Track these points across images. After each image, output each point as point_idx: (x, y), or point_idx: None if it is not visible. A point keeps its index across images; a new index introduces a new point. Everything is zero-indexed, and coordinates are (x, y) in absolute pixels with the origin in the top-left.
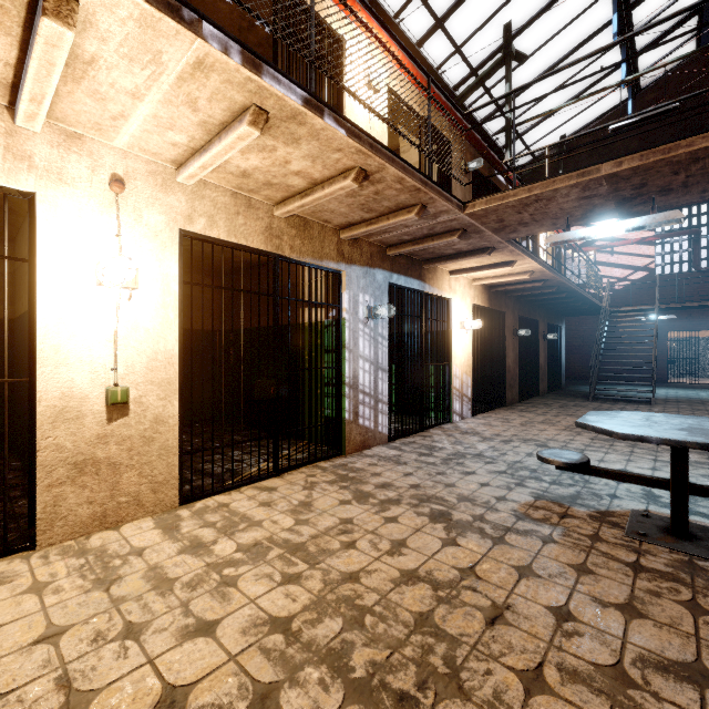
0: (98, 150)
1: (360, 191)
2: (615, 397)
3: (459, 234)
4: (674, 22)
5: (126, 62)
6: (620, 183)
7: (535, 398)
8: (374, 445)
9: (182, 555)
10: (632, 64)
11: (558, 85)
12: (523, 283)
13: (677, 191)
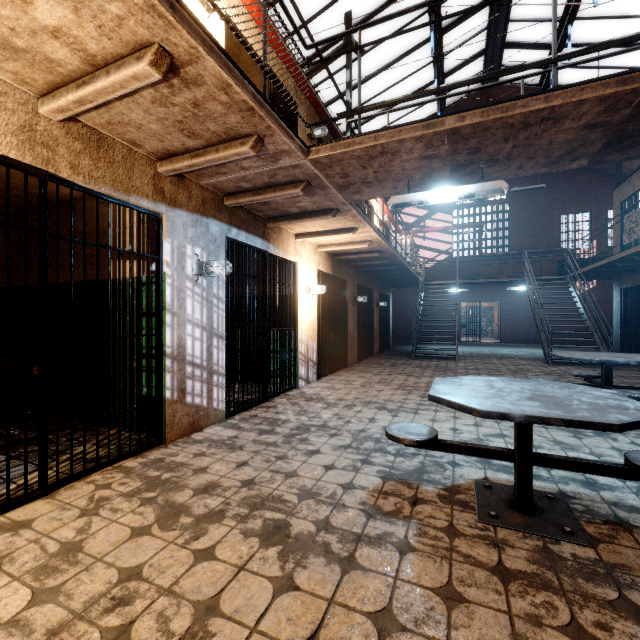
0: None
1: (171, 95)
2: (431, 355)
3: (303, 186)
4: (469, 56)
5: None
6: (460, 143)
7: (371, 358)
8: (208, 425)
9: None
10: (441, 83)
11: (388, 87)
12: (362, 252)
13: (501, 163)
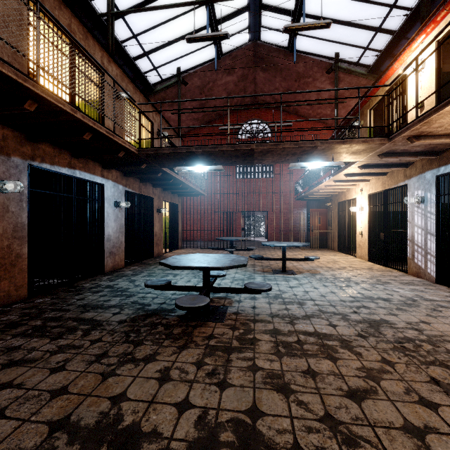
0: (360, 185)
1: (358, 172)
2: None
3: (379, 158)
4: None
5: (333, 184)
6: (303, 160)
7: None
8: (425, 279)
9: (341, 260)
10: None
11: None
12: None
13: (290, 153)
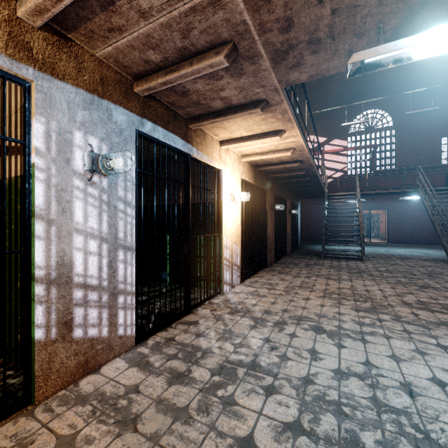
0: None
1: None
2: (338, 255)
3: (227, 50)
4: None
5: None
6: None
7: (285, 257)
8: (110, 359)
9: None
10: None
11: None
12: (282, 163)
13: None
